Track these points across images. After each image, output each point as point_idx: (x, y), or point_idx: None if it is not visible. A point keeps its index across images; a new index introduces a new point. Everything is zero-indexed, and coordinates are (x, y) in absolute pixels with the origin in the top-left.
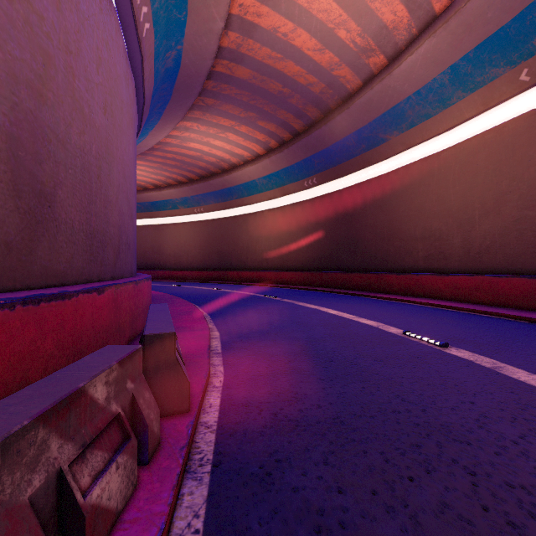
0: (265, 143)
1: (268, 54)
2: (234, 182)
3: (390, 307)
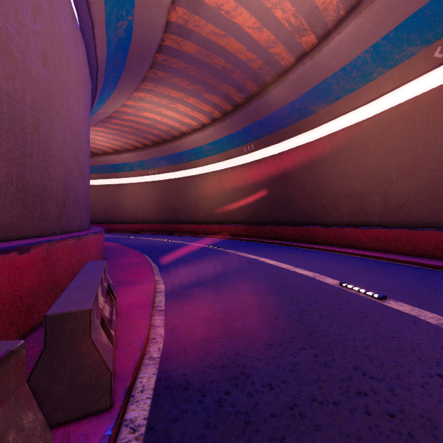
0: (210, 114)
1: (212, 30)
2: (183, 148)
3: (321, 257)
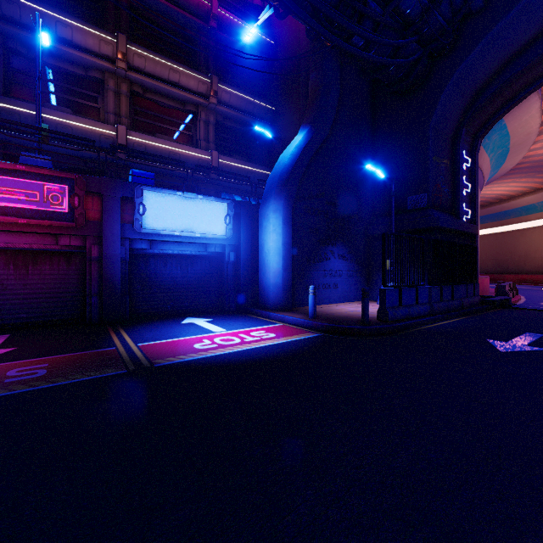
0: None
1: (542, 157)
2: (511, 207)
3: None
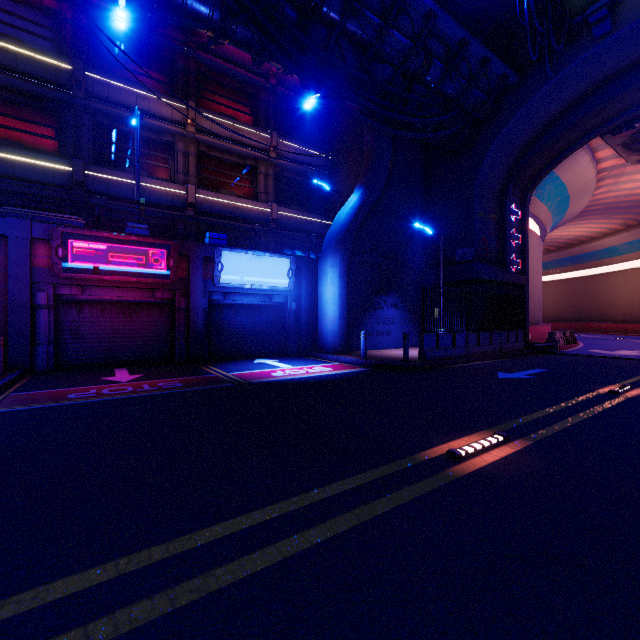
0: (623, 223)
1: (614, 199)
2: (592, 249)
3: None
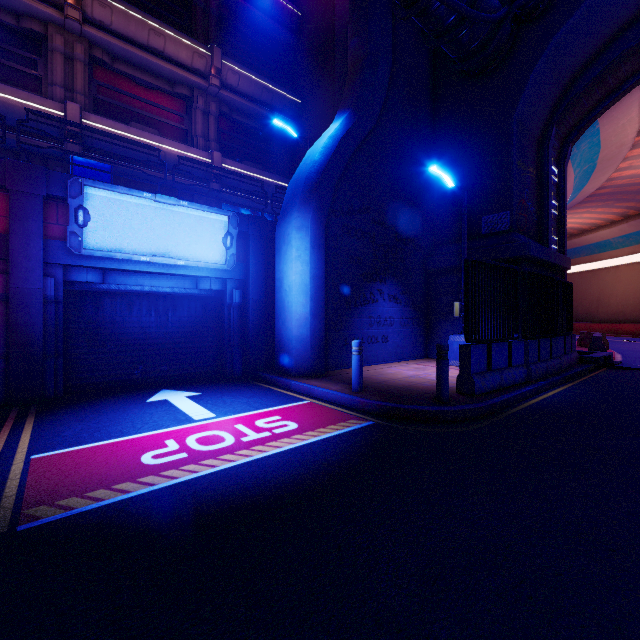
0: (622, 213)
1: (627, 180)
2: (582, 243)
3: None
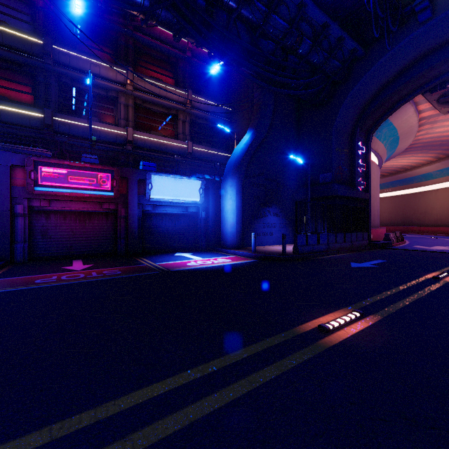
0: (436, 156)
1: (430, 139)
2: (414, 175)
3: None
